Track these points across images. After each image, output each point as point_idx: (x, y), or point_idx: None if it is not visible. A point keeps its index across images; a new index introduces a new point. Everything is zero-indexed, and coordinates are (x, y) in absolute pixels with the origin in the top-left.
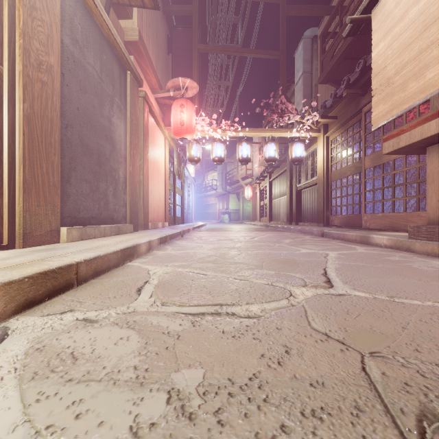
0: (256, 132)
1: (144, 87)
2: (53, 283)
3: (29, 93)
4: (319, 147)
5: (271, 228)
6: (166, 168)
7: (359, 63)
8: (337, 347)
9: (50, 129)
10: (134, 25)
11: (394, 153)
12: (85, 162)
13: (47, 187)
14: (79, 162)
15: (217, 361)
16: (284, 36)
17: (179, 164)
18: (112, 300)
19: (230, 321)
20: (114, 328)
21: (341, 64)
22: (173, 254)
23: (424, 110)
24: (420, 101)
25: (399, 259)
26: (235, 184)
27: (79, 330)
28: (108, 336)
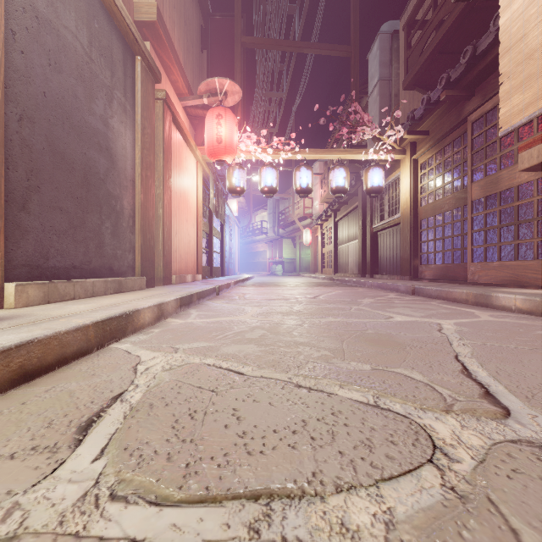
0: (319, 153)
1: (166, 89)
2: None
3: None
4: (404, 173)
5: (338, 281)
6: (198, 202)
7: (465, 51)
8: None
9: None
10: None
11: (537, 169)
12: (59, 181)
13: None
14: (48, 180)
15: None
16: (356, 26)
17: (217, 198)
18: None
19: None
20: None
21: (434, 62)
22: (196, 325)
23: None
24: None
25: None
26: (290, 226)
27: None
28: None
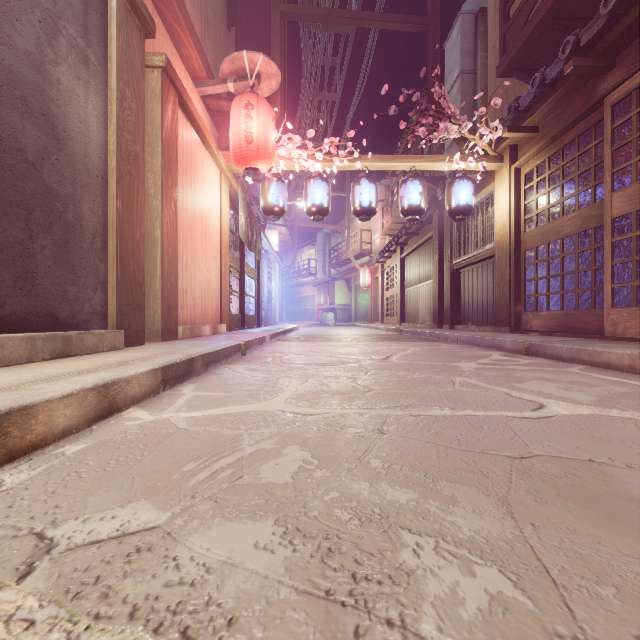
0: (385, 160)
1: (174, 64)
2: None
3: None
4: (501, 188)
5: (408, 334)
6: (222, 226)
7: None
8: None
9: None
10: None
11: None
12: None
13: None
14: None
15: None
16: None
17: (250, 225)
18: None
19: None
20: None
21: (544, 33)
22: (168, 432)
23: None
24: None
25: None
26: (344, 265)
27: None
28: None
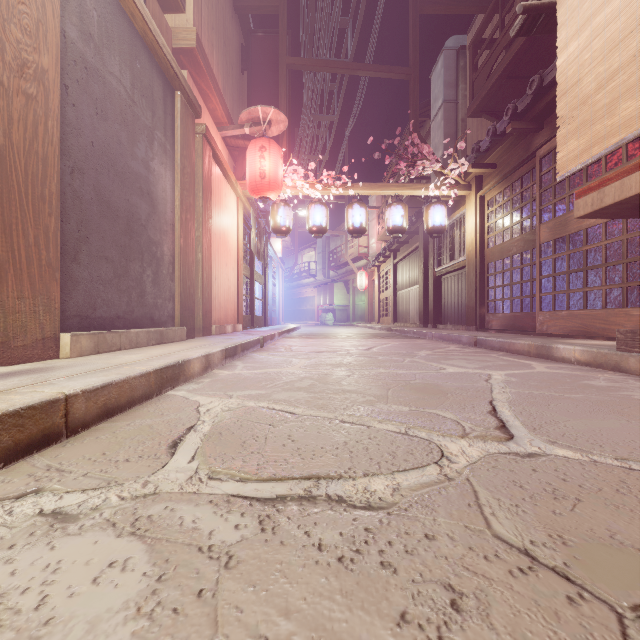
0: (374, 188)
1: (205, 120)
2: (14, 436)
3: (2, 112)
4: (470, 211)
5: (397, 332)
6: (239, 243)
7: (531, 81)
8: (557, 590)
9: (42, 174)
10: (188, 24)
11: (593, 217)
12: (105, 230)
13: (37, 268)
14: (95, 230)
15: (305, 634)
16: (416, 45)
17: (259, 238)
18: (121, 466)
19: (333, 517)
20: (106, 535)
21: (502, 87)
22: (245, 376)
23: (636, 151)
24: (639, 130)
25: (607, 385)
26: (343, 268)
27: (35, 541)
28: (85, 558)
